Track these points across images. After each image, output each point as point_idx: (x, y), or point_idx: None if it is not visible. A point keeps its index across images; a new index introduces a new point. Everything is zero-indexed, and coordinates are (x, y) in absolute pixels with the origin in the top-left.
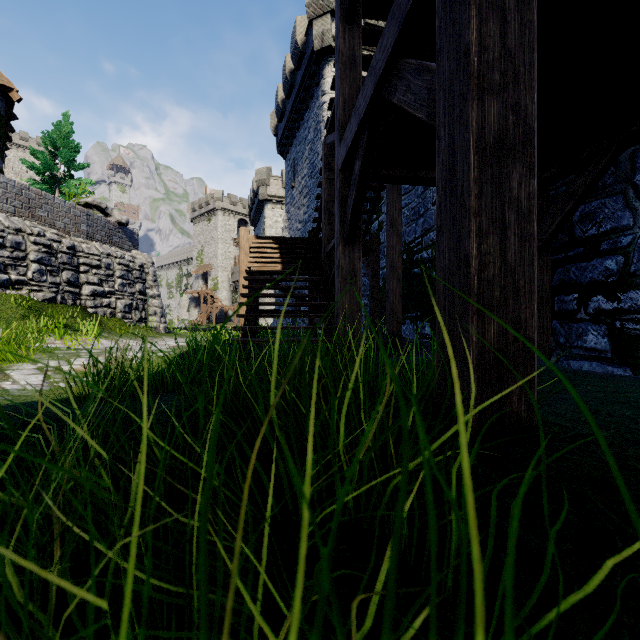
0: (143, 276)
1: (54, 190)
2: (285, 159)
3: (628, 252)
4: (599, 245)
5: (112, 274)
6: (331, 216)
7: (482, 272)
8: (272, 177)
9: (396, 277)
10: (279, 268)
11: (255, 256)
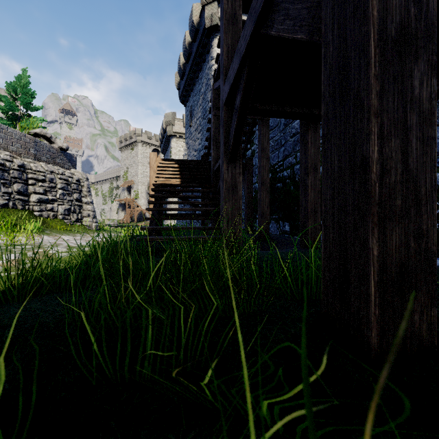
0: (79, 188)
1: (16, 125)
2: (185, 106)
3: None
4: None
5: (54, 186)
6: (217, 143)
7: (383, 178)
8: (176, 119)
9: (265, 189)
10: (178, 182)
11: (161, 173)
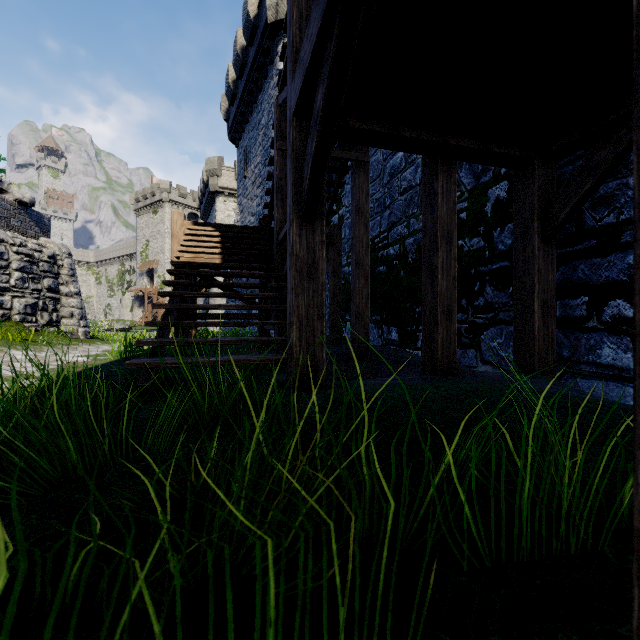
0: (55, 269)
1: None
2: (237, 146)
3: None
4: (619, 236)
5: (6, 265)
6: (284, 197)
7: None
8: (224, 168)
9: (363, 274)
10: (218, 260)
11: (188, 245)
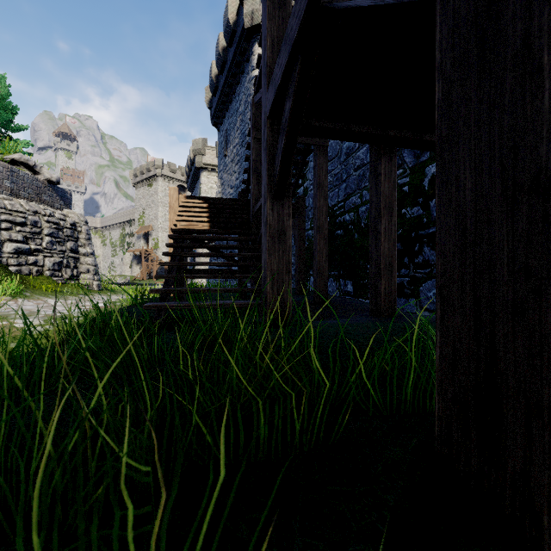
0: (75, 234)
1: None
2: (219, 130)
3: None
4: None
5: (39, 232)
6: (259, 176)
7: None
8: (207, 147)
9: (323, 237)
10: (207, 227)
11: (183, 215)
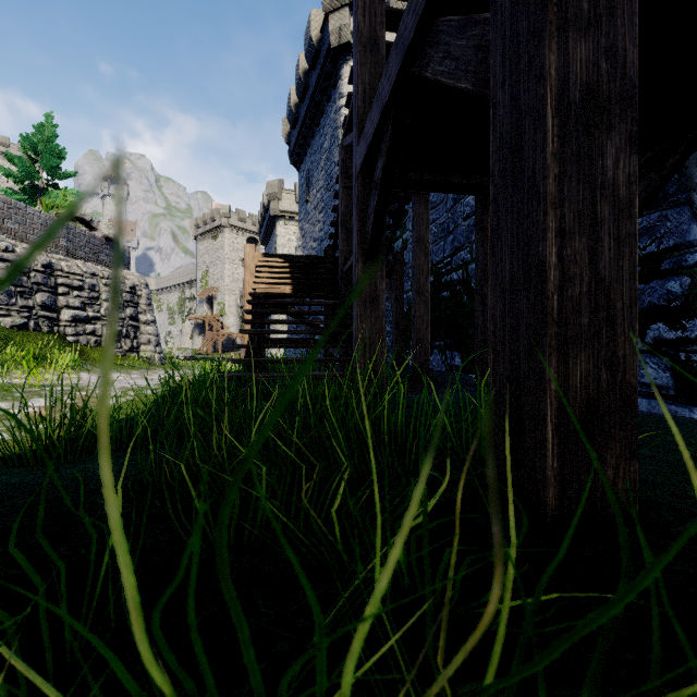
0: (135, 299)
1: (35, 201)
2: (299, 170)
3: (695, 272)
4: (660, 264)
5: (97, 297)
6: (349, 230)
7: (564, 289)
8: (285, 191)
9: (423, 301)
10: (289, 290)
11: (261, 276)
